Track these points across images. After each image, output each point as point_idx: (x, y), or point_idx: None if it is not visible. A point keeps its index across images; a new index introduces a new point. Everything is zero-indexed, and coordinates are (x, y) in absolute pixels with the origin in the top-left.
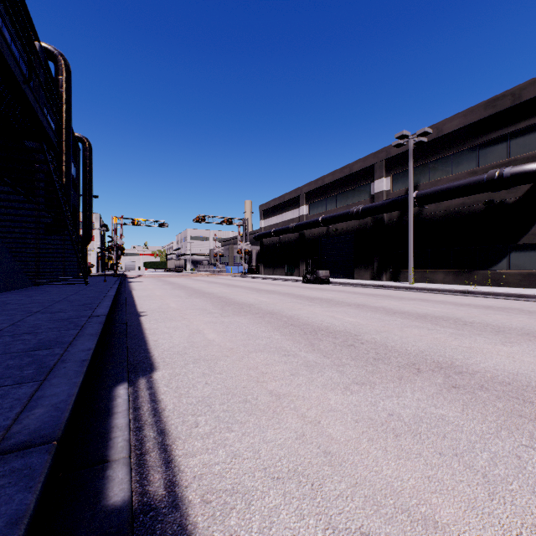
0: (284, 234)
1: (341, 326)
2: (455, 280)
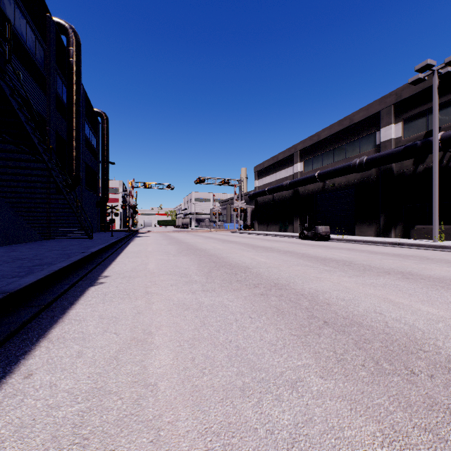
0: (278, 191)
1: (438, 334)
2: None
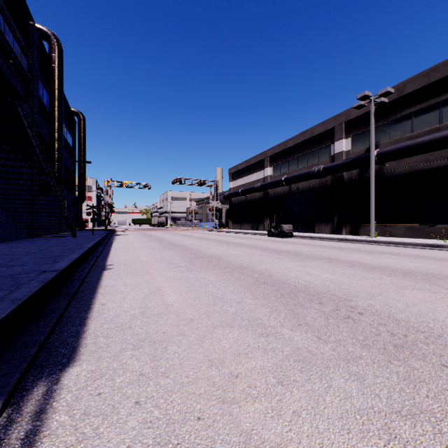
0: (250, 193)
1: (322, 285)
2: (416, 234)
